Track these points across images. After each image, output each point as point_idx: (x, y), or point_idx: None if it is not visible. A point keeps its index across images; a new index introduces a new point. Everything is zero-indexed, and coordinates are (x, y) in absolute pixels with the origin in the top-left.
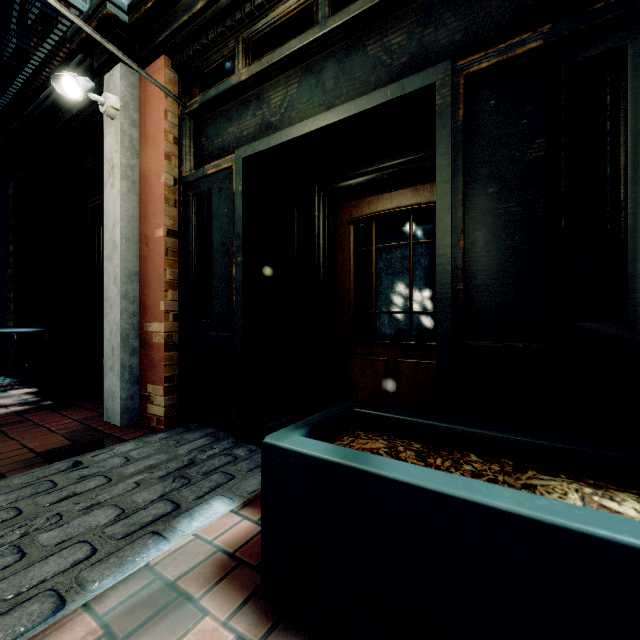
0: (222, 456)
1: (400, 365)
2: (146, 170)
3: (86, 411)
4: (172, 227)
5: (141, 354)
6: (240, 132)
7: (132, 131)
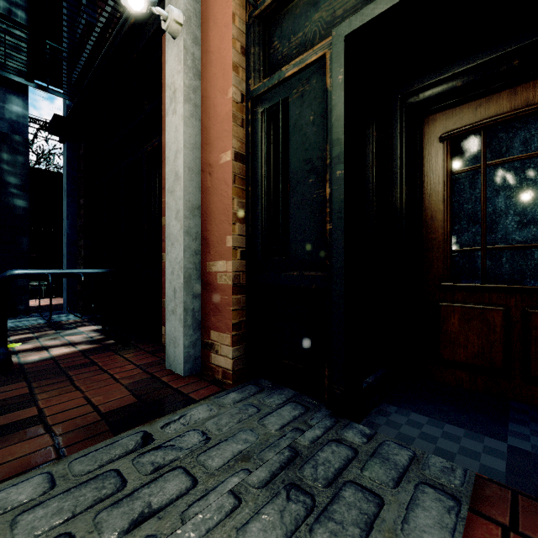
0: (331, 444)
1: (533, 317)
2: (209, 90)
3: (146, 354)
4: (239, 150)
5: (203, 297)
6: (331, 13)
7: (194, 49)
